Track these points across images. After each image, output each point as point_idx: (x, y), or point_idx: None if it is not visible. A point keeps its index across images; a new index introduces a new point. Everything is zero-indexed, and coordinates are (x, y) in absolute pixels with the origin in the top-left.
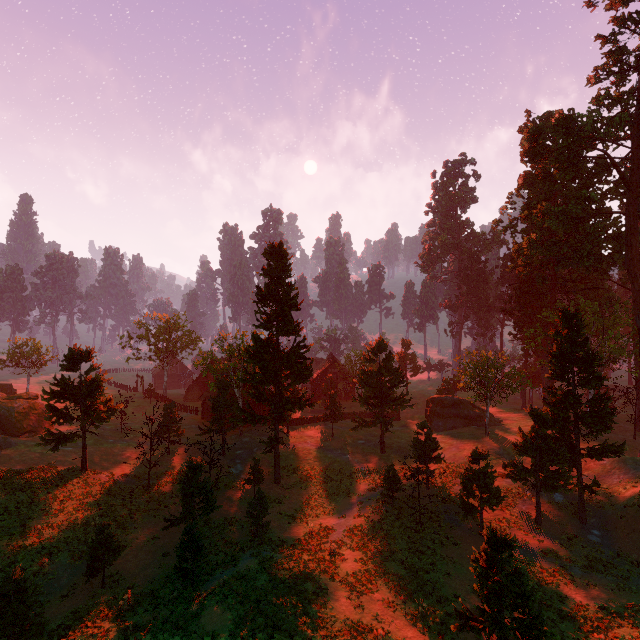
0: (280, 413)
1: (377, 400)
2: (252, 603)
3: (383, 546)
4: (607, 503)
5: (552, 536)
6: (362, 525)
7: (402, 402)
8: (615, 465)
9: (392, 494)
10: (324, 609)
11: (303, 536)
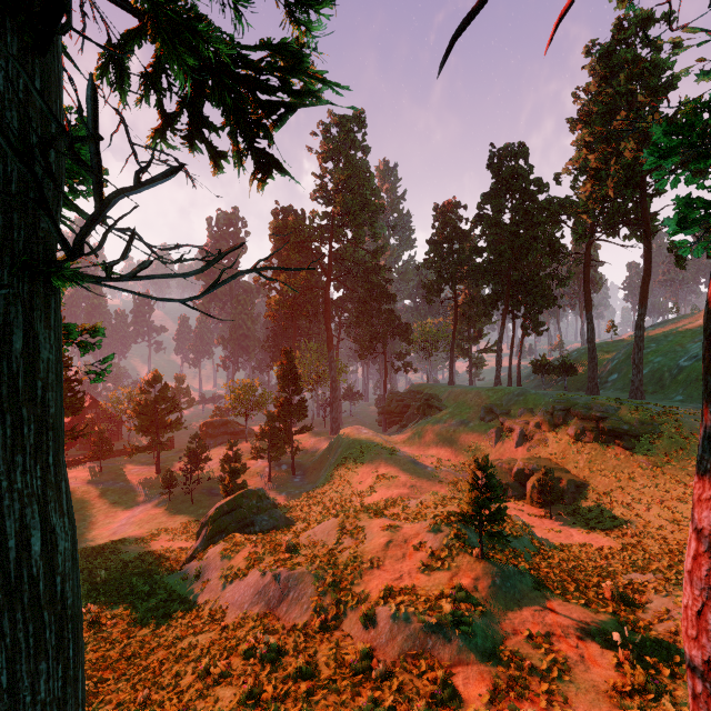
0: None
1: (152, 428)
2: None
3: (163, 521)
4: (308, 462)
5: (276, 485)
6: (144, 517)
7: (177, 425)
8: (316, 442)
9: (170, 491)
10: (121, 555)
11: (86, 542)
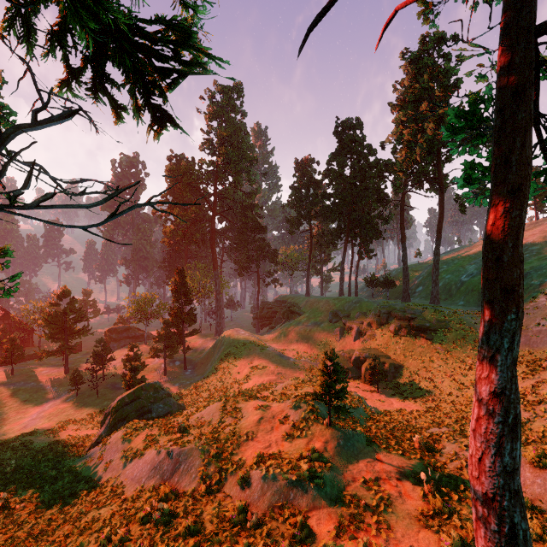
0: None
1: (61, 335)
2: None
3: (71, 413)
4: (197, 358)
5: (170, 378)
6: (53, 411)
7: (84, 332)
8: (204, 342)
9: (77, 387)
10: (31, 445)
11: None
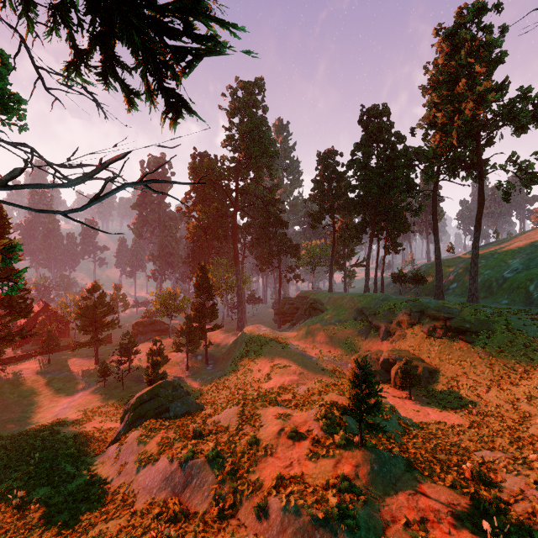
0: (1, 344)
1: (92, 328)
2: (0, 450)
3: (98, 404)
4: (218, 353)
5: (192, 372)
6: (82, 402)
7: (113, 325)
8: (225, 337)
9: (104, 379)
10: (58, 436)
11: (31, 424)
